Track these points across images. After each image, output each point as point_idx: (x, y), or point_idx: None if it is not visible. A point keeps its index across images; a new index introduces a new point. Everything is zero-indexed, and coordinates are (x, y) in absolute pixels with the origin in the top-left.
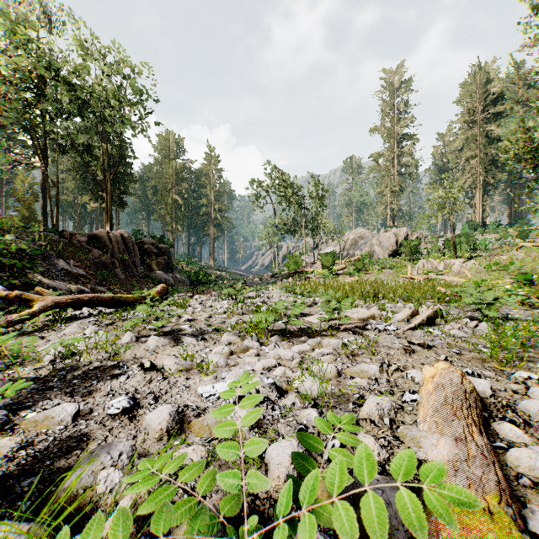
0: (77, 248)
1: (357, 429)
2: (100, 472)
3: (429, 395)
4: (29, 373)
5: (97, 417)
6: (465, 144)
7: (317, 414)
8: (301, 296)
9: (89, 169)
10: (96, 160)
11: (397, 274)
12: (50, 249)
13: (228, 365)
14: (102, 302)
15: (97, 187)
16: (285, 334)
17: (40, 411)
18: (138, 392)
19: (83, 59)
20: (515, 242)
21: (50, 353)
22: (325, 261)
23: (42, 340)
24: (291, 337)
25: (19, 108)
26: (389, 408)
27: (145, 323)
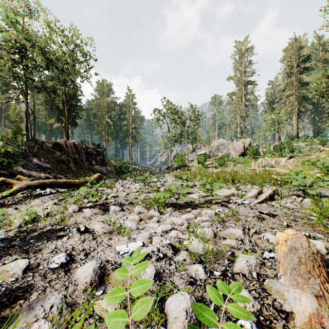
0: (45, 150)
1: (247, 301)
2: (33, 324)
3: (284, 254)
4: (1, 234)
5: (41, 270)
6: (286, 87)
7: (202, 269)
8: (185, 181)
9: (54, 102)
10: (58, 97)
11: (245, 167)
12: (28, 151)
13: (138, 229)
14: (58, 185)
15: (59, 113)
16: (176, 206)
17: (1, 265)
18: (74, 249)
19: (50, 34)
20: (318, 147)
21: (18, 220)
22: (200, 159)
23: (16, 210)
24: (180, 208)
25: (11, 64)
26: (255, 265)
27: (85, 199)
